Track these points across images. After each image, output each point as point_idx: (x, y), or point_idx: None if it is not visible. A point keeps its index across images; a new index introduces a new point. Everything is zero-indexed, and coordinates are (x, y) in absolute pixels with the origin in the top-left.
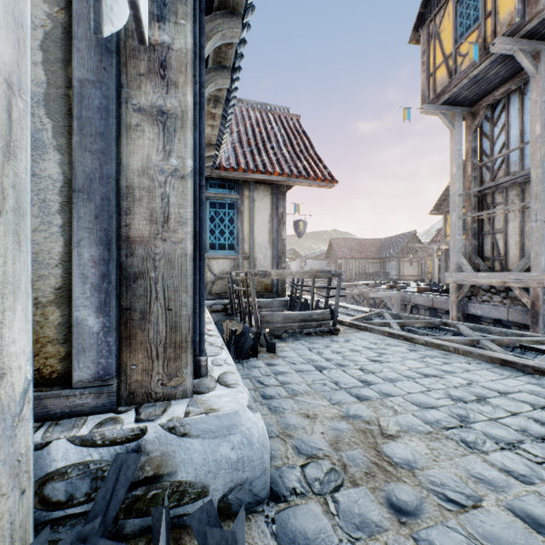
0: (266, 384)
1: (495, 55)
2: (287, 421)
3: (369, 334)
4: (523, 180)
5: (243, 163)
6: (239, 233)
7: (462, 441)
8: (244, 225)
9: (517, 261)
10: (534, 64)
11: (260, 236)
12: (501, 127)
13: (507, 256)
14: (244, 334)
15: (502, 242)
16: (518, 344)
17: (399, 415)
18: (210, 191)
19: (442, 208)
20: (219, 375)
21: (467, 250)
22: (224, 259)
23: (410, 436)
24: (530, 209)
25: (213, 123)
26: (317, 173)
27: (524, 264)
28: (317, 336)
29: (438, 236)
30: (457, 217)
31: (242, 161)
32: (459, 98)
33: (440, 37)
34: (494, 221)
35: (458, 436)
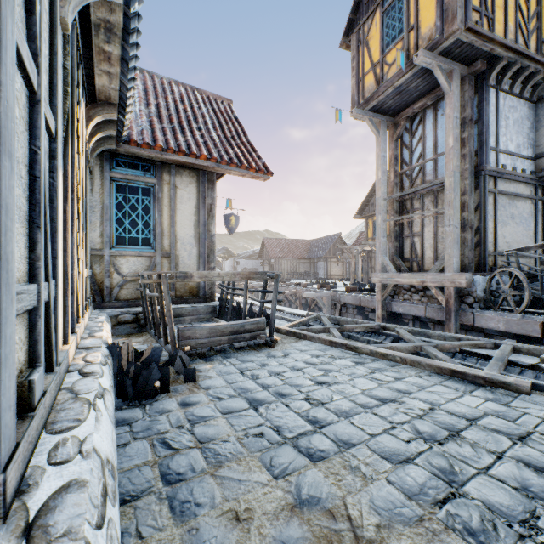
0: (175, 447)
1: (417, 68)
2: (200, 539)
3: (309, 343)
4: (437, 188)
5: (161, 140)
6: (157, 226)
7: (469, 531)
8: (164, 216)
9: (431, 263)
10: (448, 81)
11: (183, 230)
12: (418, 138)
13: (424, 258)
14: (152, 360)
15: (420, 244)
16: (458, 349)
17: (372, 487)
18: (117, 170)
19: (364, 213)
20: (43, 504)
21: (390, 252)
22: (136, 256)
23: (398, 536)
24: (442, 215)
25: (109, 68)
26: (250, 162)
27: (439, 265)
28: (251, 351)
29: (360, 239)
30: (382, 220)
31: (160, 137)
32: (384, 106)
33: (369, 45)
34: (412, 225)
35: (459, 520)
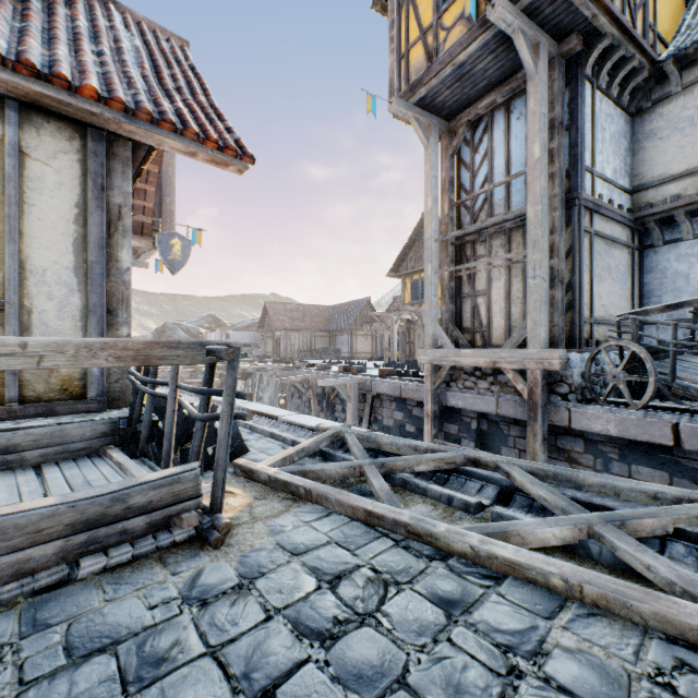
0: None
1: (489, 33)
2: None
3: (316, 514)
4: (512, 224)
5: None
6: None
7: None
8: None
9: (502, 334)
10: (534, 58)
11: (44, 252)
12: (483, 154)
13: (491, 327)
14: None
15: (485, 308)
16: (672, 528)
17: None
18: None
19: (401, 270)
20: None
21: (443, 318)
22: None
23: None
24: (517, 265)
25: None
26: (207, 129)
27: (519, 337)
28: (144, 570)
29: (395, 305)
30: (434, 271)
31: None
32: (437, 100)
33: (416, 2)
34: (475, 280)
35: None
